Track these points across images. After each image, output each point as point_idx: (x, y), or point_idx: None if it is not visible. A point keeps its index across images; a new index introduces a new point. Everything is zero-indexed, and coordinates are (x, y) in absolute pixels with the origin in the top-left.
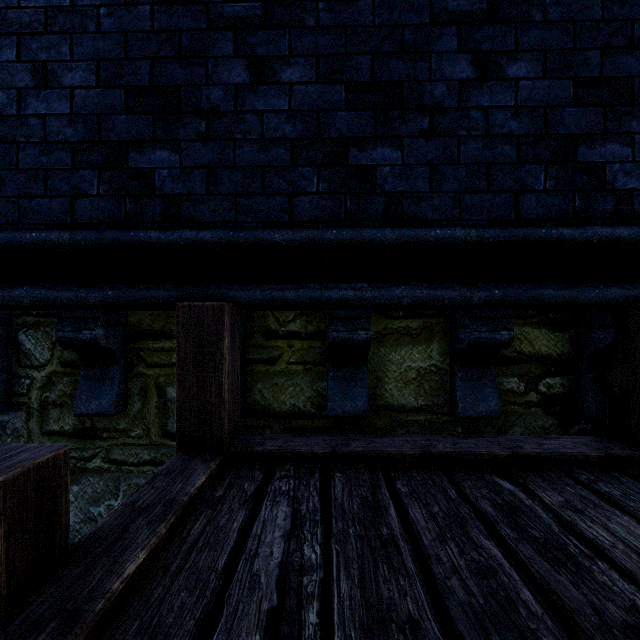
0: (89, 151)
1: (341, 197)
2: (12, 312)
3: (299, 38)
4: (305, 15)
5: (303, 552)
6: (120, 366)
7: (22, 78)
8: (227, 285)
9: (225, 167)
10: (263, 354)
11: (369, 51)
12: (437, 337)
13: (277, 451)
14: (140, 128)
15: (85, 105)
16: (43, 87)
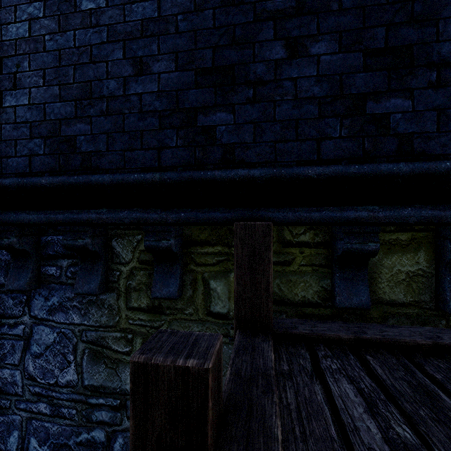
0: (170, 116)
1: (360, 139)
2: (108, 227)
3: (325, 20)
4: (330, 2)
5: (395, 430)
6: (180, 265)
7: (126, 70)
8: (265, 208)
9: (267, 122)
10: (280, 258)
11: (383, 23)
12: (424, 247)
13: (311, 334)
14: (205, 97)
15: (167, 84)
16: (140, 74)
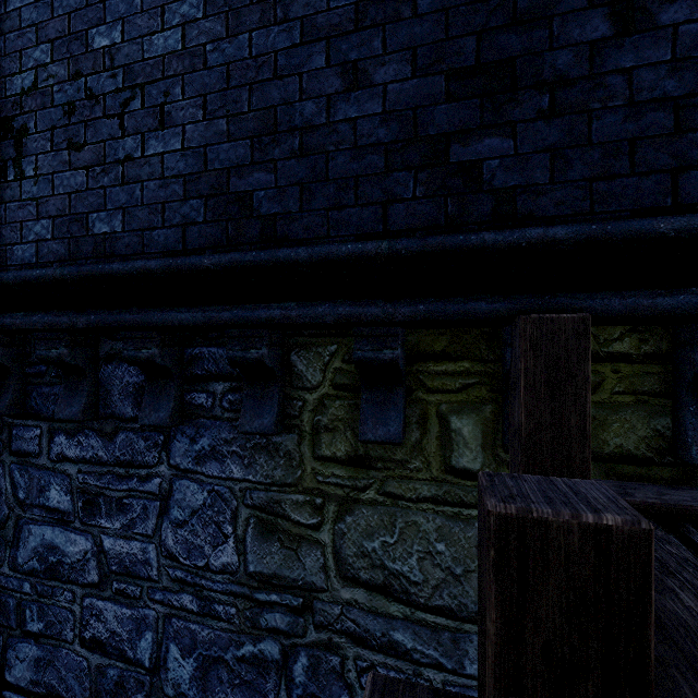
0: (404, 150)
1: None
2: (284, 332)
3: None
4: None
5: None
6: (403, 390)
7: (331, 83)
8: (566, 294)
9: (576, 147)
10: None
11: None
12: None
13: (664, 506)
14: (464, 116)
15: (399, 100)
16: (353, 89)
